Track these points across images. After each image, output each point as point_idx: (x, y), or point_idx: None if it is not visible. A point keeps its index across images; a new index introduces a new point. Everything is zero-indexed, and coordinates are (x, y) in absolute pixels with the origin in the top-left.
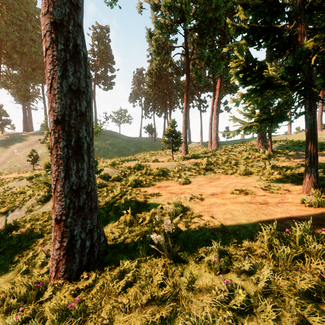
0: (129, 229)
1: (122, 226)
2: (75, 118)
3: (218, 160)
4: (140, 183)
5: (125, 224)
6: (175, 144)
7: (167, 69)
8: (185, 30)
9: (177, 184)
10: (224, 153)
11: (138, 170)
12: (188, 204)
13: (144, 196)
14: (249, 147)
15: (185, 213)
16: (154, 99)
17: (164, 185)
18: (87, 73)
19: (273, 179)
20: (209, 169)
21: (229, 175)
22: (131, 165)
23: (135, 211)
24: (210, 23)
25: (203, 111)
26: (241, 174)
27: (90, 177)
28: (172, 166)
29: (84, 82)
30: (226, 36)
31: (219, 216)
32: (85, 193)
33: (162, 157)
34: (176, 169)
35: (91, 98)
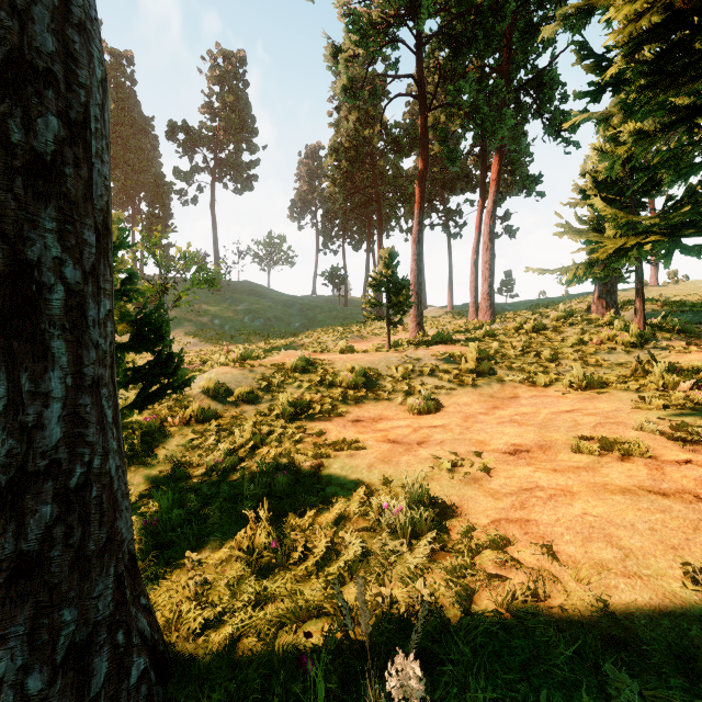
0: (256, 587)
1: (238, 570)
2: (1, 177)
3: (503, 347)
4: (307, 408)
5: (248, 559)
6: (395, 309)
7: (374, 141)
8: (418, 38)
9: (404, 411)
10: (515, 331)
11: (304, 374)
12: (447, 486)
13: (315, 451)
14: (578, 314)
15: (442, 524)
16: (343, 212)
17: (369, 414)
18: (73, 10)
19: (686, 403)
20: (485, 371)
21: (540, 389)
22: (287, 360)
23: (285, 505)
24: (478, 18)
25: (456, 237)
26: (576, 387)
27: (83, 426)
28: (389, 364)
29: (52, 35)
30: (513, 55)
31: (569, 551)
32: (51, 495)
33: (363, 339)
34: (401, 371)
35: (96, 116)
